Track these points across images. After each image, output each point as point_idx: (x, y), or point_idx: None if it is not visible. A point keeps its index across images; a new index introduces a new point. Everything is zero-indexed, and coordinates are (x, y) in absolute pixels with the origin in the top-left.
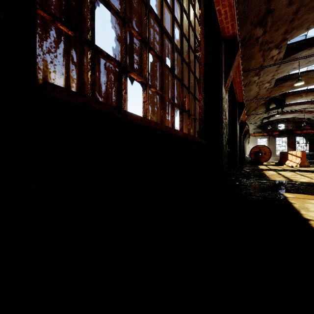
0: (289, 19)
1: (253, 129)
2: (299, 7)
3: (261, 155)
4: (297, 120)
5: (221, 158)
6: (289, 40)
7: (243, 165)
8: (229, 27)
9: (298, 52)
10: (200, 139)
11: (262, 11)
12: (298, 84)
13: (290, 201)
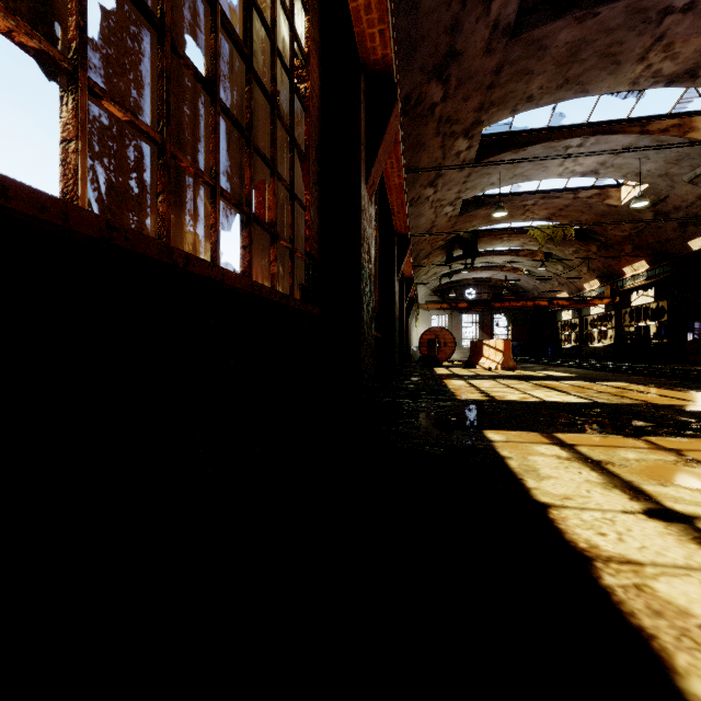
0: (487, 82)
1: (426, 296)
2: (502, 62)
3: (438, 347)
4: (494, 283)
5: (358, 353)
6: (485, 126)
7: (407, 368)
8: (376, 38)
9: (498, 153)
10: (305, 304)
11: (441, 48)
12: (498, 215)
13: (500, 452)
